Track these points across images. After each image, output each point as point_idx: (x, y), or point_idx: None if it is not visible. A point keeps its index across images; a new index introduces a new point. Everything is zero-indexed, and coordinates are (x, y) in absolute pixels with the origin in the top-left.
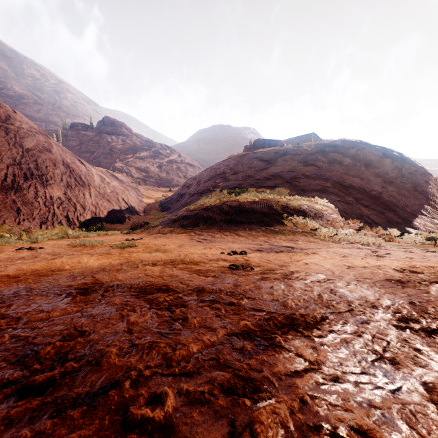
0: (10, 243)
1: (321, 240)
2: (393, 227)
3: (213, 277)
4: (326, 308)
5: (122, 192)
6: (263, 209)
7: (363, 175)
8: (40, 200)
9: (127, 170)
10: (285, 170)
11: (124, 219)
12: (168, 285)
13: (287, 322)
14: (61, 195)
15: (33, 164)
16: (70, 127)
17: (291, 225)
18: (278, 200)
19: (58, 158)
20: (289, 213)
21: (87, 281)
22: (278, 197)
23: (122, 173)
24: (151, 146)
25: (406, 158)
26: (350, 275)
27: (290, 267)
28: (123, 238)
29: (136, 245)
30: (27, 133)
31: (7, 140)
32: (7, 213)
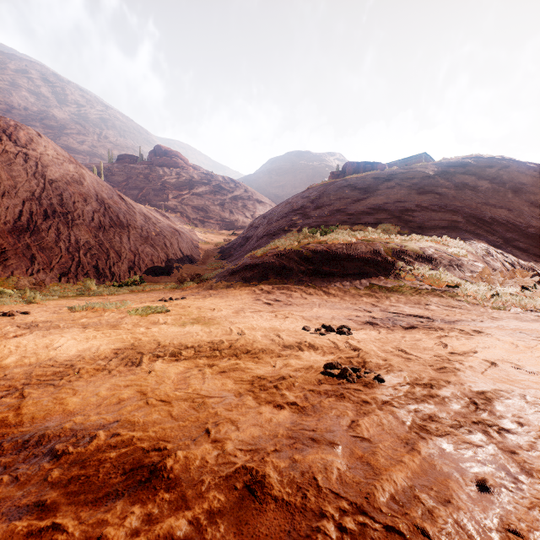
0: None
1: (470, 304)
2: None
3: (292, 409)
4: None
5: (170, 235)
6: (364, 255)
7: (511, 205)
8: (62, 244)
9: (182, 209)
10: (390, 200)
11: (171, 269)
12: (169, 446)
13: None
14: (90, 238)
15: (57, 199)
16: (117, 160)
17: (411, 279)
18: (387, 241)
19: (91, 192)
20: (407, 261)
21: None
22: (387, 236)
23: (176, 213)
24: (211, 180)
25: None
26: None
27: (464, 374)
28: (160, 296)
29: (170, 309)
30: (52, 161)
31: (26, 169)
32: (18, 261)
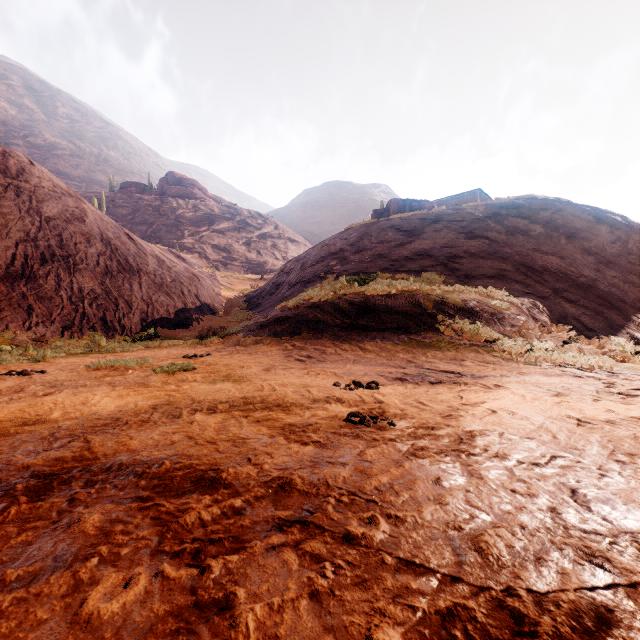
0: (2, 363)
1: (504, 360)
2: (619, 336)
3: (316, 445)
4: (590, 565)
5: (188, 281)
6: (403, 307)
7: (564, 252)
8: (64, 293)
9: (200, 248)
10: (436, 245)
11: (190, 322)
12: (221, 467)
13: (504, 635)
14: (95, 286)
15: (56, 240)
16: (121, 188)
17: (451, 333)
18: (429, 293)
19: (94, 231)
20: (447, 314)
21: (67, 454)
22: (429, 287)
23: (193, 254)
24: (235, 214)
25: (634, 224)
26: (594, 444)
27: (464, 420)
28: (181, 353)
29: (197, 366)
30: (48, 195)
31: (18, 205)
32: (13, 313)
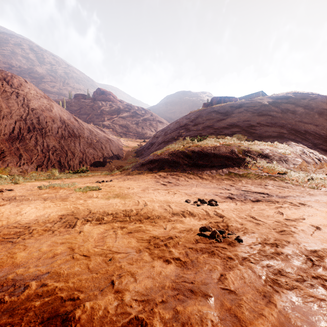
0: None
1: (294, 185)
2: None
3: (177, 263)
4: None
5: (105, 142)
6: (224, 153)
7: (317, 122)
8: (39, 147)
9: (113, 126)
10: (240, 120)
11: (105, 163)
12: (81, 296)
13: None
14: (56, 144)
15: (36, 120)
16: (74, 97)
17: (255, 169)
18: (239, 145)
19: (57, 116)
20: (252, 157)
21: None
22: (239, 142)
23: (109, 129)
24: (130, 108)
25: None
26: None
27: (298, 236)
28: (97, 180)
29: (102, 187)
30: (33, 97)
31: (17, 102)
32: (11, 158)
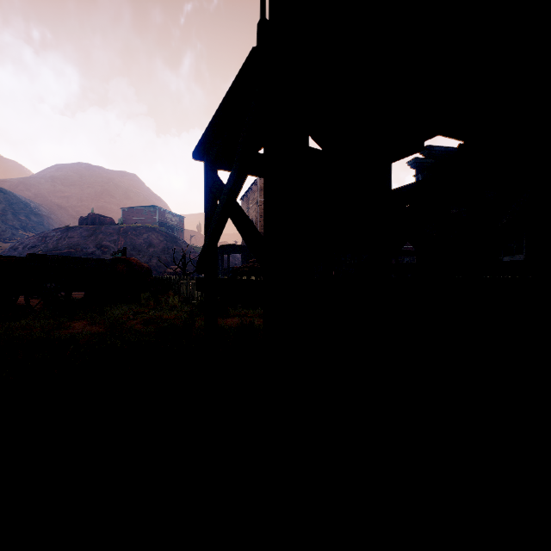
0: None
1: None
2: None
3: None
4: None
5: None
6: None
7: (143, 252)
8: None
9: None
10: (92, 245)
11: None
12: None
13: None
14: None
15: None
16: None
17: None
18: None
19: None
20: None
21: None
22: None
23: None
24: None
25: (179, 242)
26: None
27: None
28: None
29: None
30: None
31: None
32: None
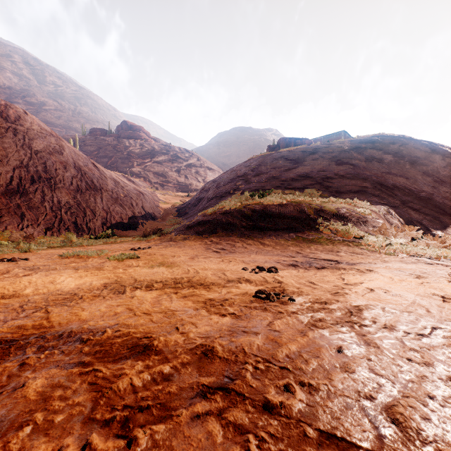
0: None
1: (370, 251)
2: None
3: (232, 316)
4: None
5: (136, 197)
6: (292, 213)
7: (409, 174)
8: (47, 204)
9: (145, 174)
10: (314, 169)
11: (137, 225)
12: (153, 335)
13: None
14: (70, 199)
15: (42, 167)
16: (89, 133)
17: (328, 232)
18: (310, 203)
19: (69, 161)
20: (325, 218)
21: (28, 323)
22: (310, 199)
23: (140, 178)
24: (169, 150)
25: None
26: None
27: (349, 296)
28: (130, 247)
29: (140, 256)
30: (37, 135)
31: (15, 142)
32: (10, 218)
